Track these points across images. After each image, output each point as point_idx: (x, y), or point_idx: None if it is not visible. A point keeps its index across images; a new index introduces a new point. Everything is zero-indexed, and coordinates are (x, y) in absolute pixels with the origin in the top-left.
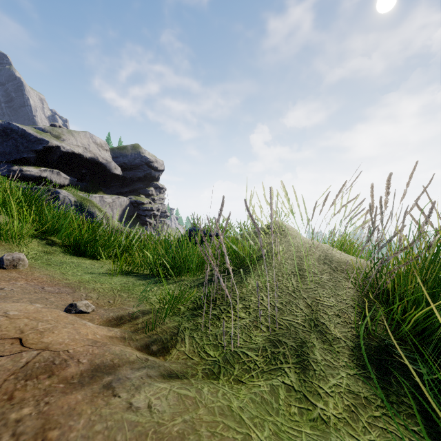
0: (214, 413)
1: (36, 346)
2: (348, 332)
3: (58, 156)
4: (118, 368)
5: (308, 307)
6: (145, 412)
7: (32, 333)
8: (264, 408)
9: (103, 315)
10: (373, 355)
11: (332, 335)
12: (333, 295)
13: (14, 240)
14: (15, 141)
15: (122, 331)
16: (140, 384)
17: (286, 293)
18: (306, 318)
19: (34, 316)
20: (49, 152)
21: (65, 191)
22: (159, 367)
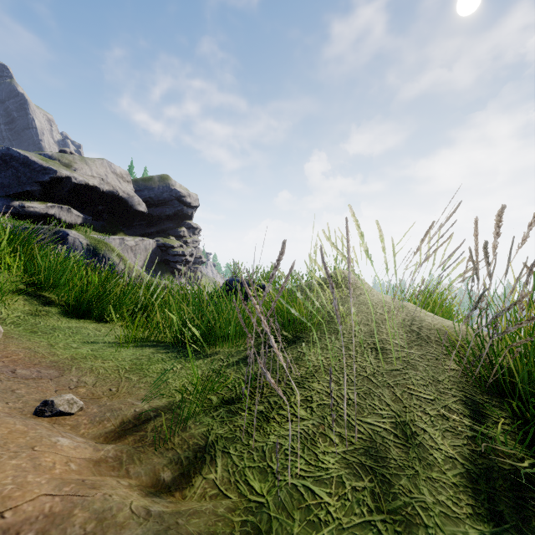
0: None
1: None
2: (464, 446)
3: (68, 189)
4: None
5: (397, 401)
6: None
7: None
8: None
9: (95, 418)
10: (510, 490)
11: (441, 451)
12: (432, 382)
13: None
14: (16, 171)
15: (119, 447)
16: None
17: (363, 378)
18: (397, 421)
19: None
20: (57, 184)
21: (76, 231)
22: (167, 531)
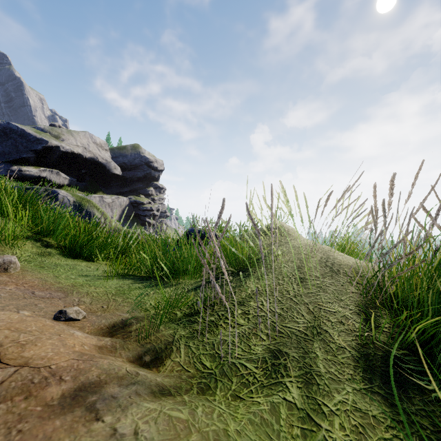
0: (208, 439)
1: (15, 361)
2: (352, 341)
3: (57, 156)
4: (105, 385)
5: (310, 313)
6: (131, 440)
7: (12, 347)
8: (264, 430)
9: (95, 323)
10: (380, 367)
11: (336, 344)
12: (336, 301)
13: (7, 242)
14: (14, 141)
15: (114, 340)
16: (128, 404)
17: (287, 298)
18: (308, 325)
19: (16, 327)
20: (48, 152)
21: (64, 191)
22: (150, 383)
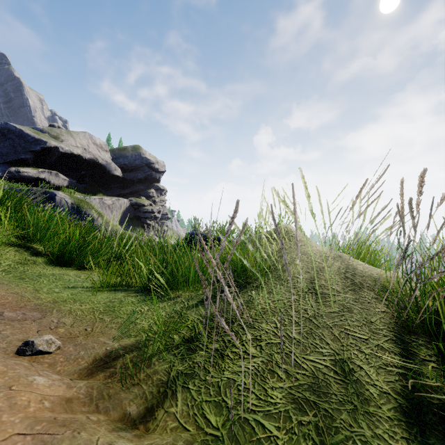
0: None
1: None
2: (396, 382)
3: (56, 157)
4: None
5: (336, 341)
6: None
7: None
8: None
9: (70, 356)
10: (439, 423)
11: (376, 387)
12: (366, 323)
13: None
14: (12, 142)
15: (90, 384)
16: None
17: (305, 319)
18: (336, 358)
19: None
20: (47, 153)
21: (62, 192)
22: None
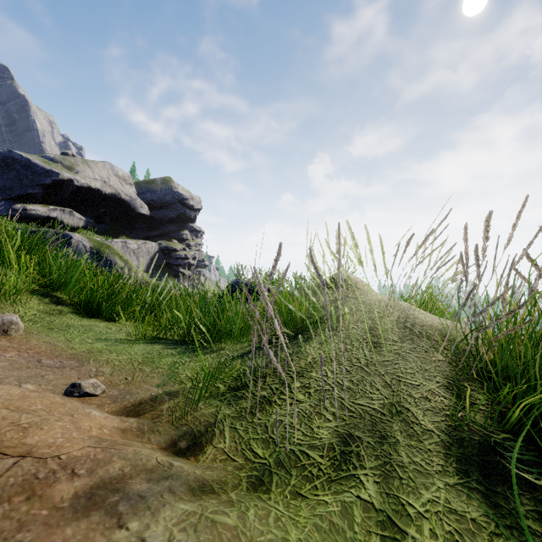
0: None
1: (15, 450)
2: (442, 422)
3: (70, 192)
4: (130, 480)
5: (387, 387)
6: None
7: (11, 431)
8: (334, 539)
9: (117, 399)
10: (477, 455)
11: (421, 426)
12: (419, 371)
13: (7, 298)
14: (17, 173)
15: (141, 421)
16: (159, 506)
17: (357, 368)
18: (385, 402)
19: (17, 405)
20: (59, 187)
21: (79, 234)
22: (187, 477)
